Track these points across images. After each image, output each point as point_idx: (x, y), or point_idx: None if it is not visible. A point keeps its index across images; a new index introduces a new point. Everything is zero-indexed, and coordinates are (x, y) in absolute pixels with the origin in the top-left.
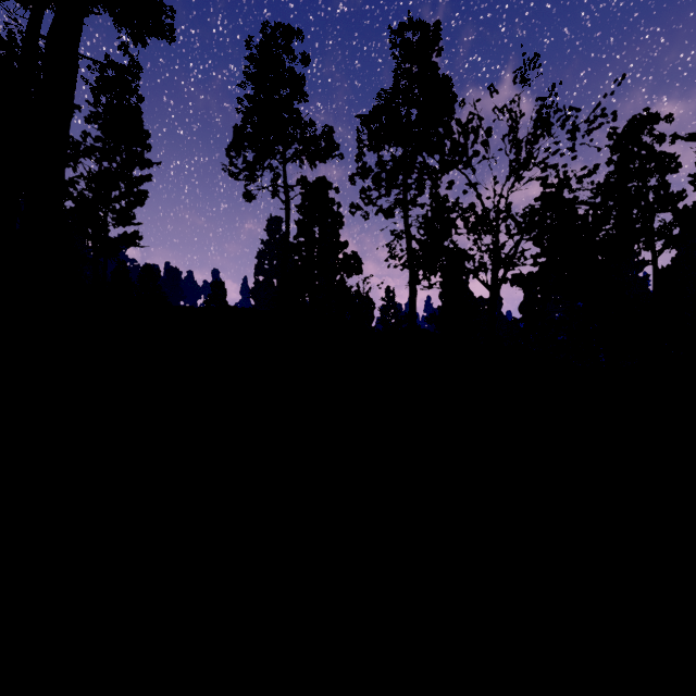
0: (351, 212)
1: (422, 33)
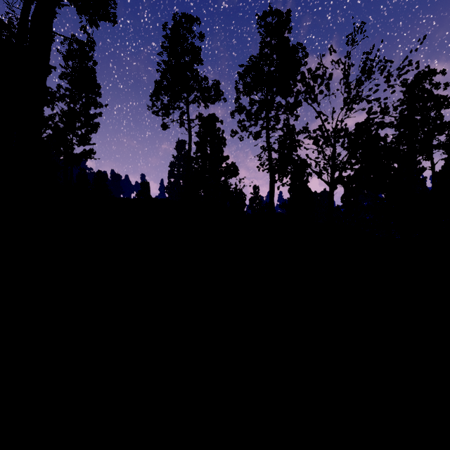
0: (232, 136)
1: (278, 17)
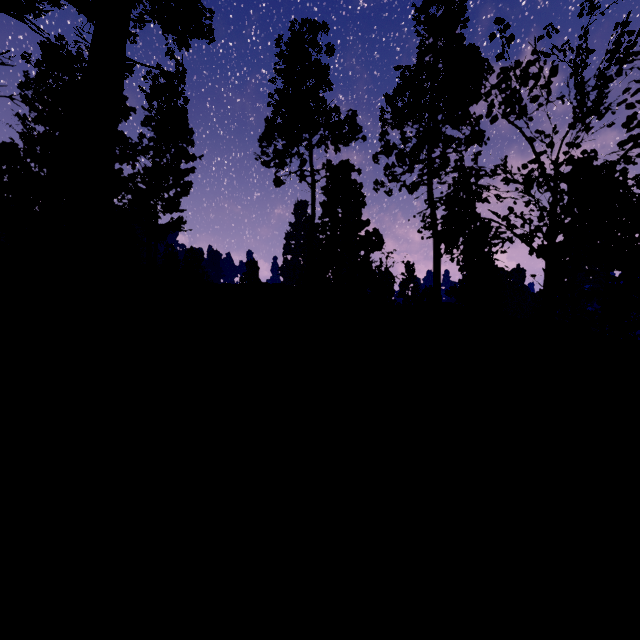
0: (375, 189)
1: (447, 6)
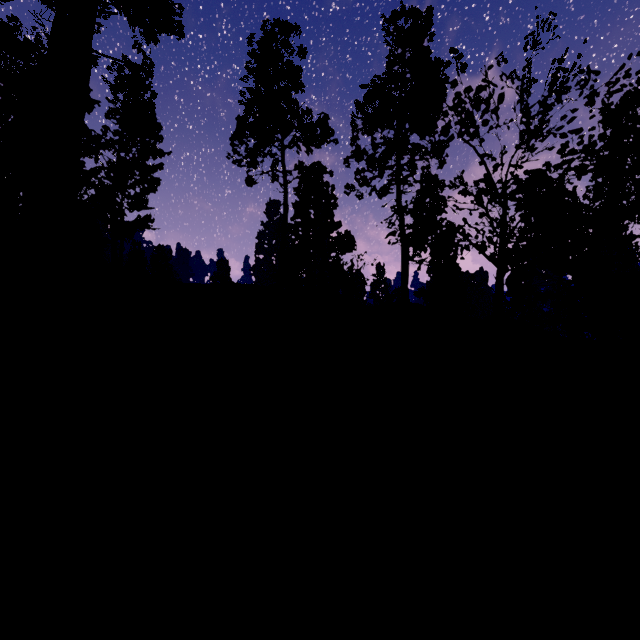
0: (346, 193)
1: (414, 19)
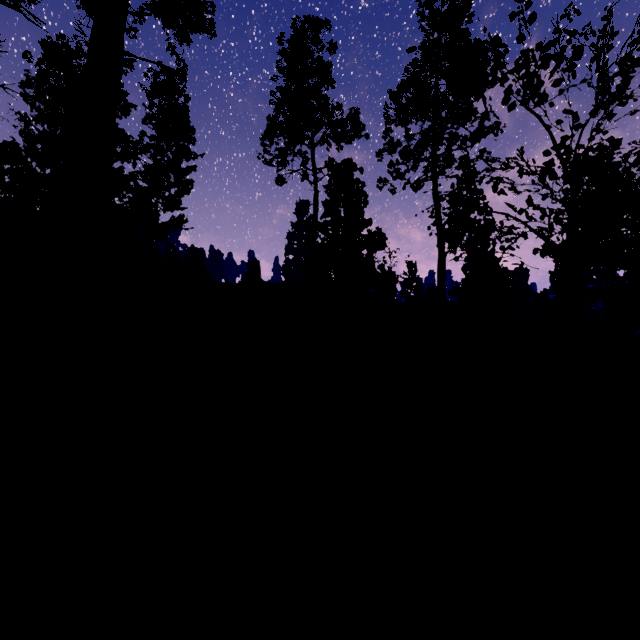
0: (379, 187)
1: (451, 1)
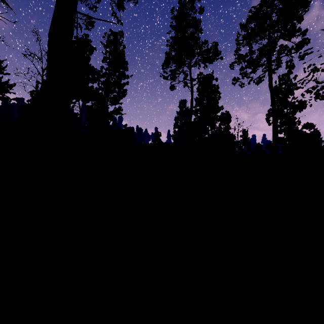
0: (233, 83)
1: None
